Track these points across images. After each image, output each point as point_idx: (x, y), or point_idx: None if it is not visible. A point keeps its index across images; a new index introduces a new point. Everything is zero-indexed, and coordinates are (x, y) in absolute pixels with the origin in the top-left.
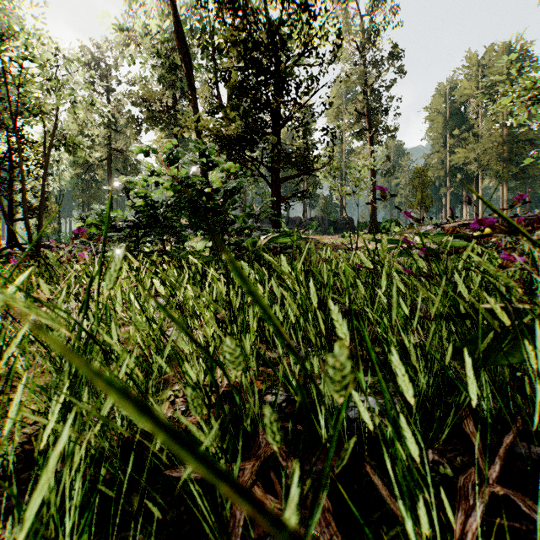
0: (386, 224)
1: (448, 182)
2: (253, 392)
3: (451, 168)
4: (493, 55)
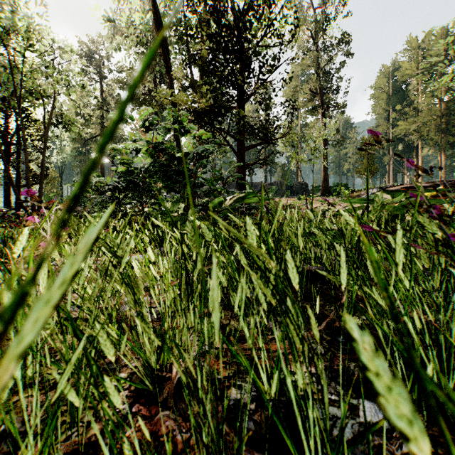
0: (337, 188)
1: (391, 151)
2: (214, 382)
3: (394, 139)
4: (431, 39)
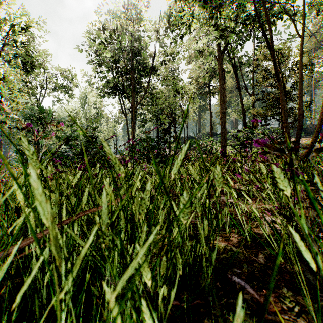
0: None
1: None
2: None
3: None
4: None
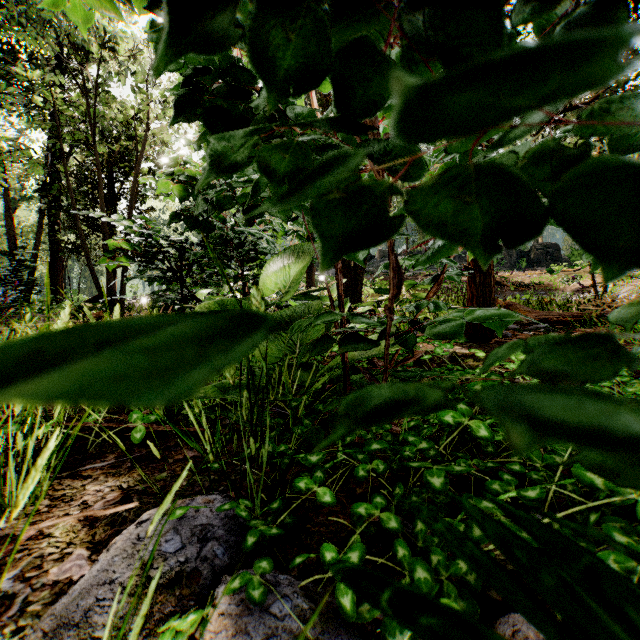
0: None
1: None
2: None
3: None
4: None
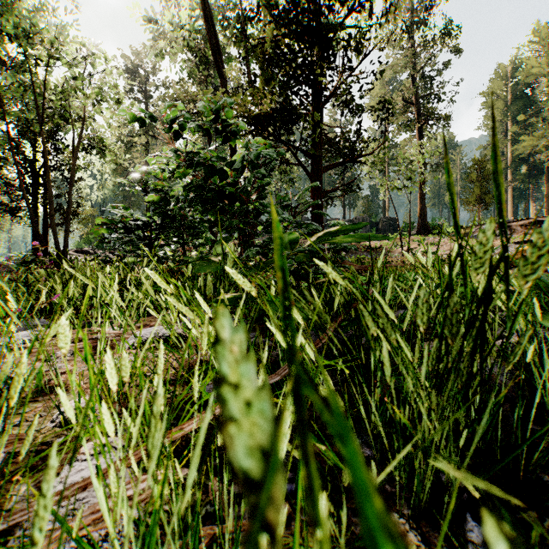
0: (437, 224)
1: (510, 175)
2: None
3: (514, 159)
4: None
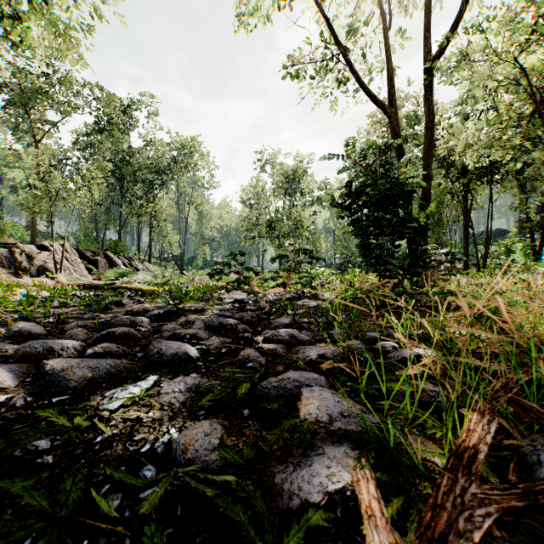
0: None
1: None
2: None
3: None
4: None
